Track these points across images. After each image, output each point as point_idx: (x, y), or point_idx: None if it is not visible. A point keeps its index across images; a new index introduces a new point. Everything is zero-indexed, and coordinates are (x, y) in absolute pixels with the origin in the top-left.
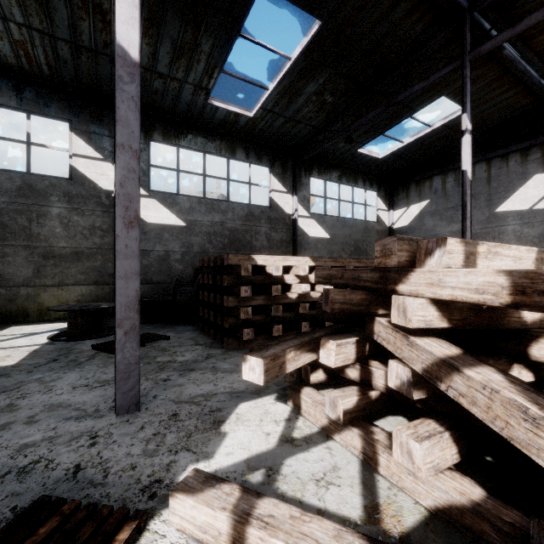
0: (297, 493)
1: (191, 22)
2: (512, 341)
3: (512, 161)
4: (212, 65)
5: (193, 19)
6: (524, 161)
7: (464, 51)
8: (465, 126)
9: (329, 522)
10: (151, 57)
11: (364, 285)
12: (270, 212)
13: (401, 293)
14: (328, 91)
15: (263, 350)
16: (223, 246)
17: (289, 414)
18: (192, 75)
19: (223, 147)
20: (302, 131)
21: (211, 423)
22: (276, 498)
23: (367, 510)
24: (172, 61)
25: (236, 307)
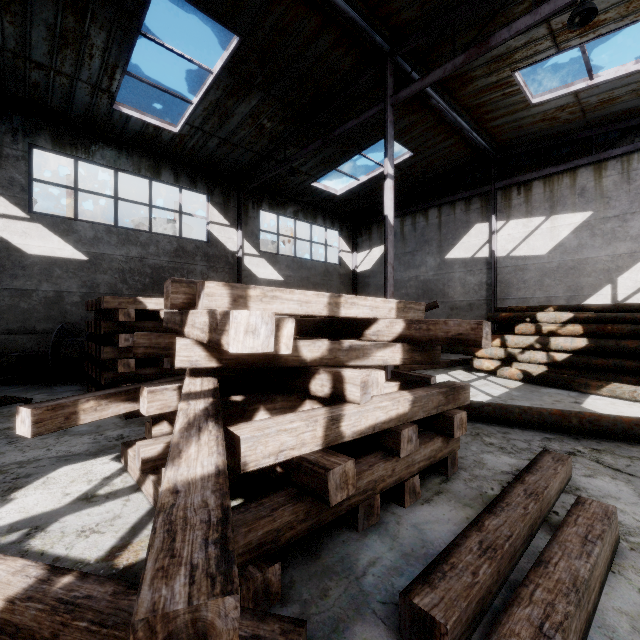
0: (46, 546)
1: (71, 7)
2: (301, 378)
3: (459, 209)
4: (110, 63)
5: (73, 4)
6: (468, 210)
7: (386, 95)
8: (387, 170)
9: (23, 561)
10: (20, 40)
11: (176, 328)
12: (208, 247)
13: (185, 335)
14: (264, 115)
15: (50, 401)
16: (142, 287)
17: (114, 472)
18: (85, 71)
19: (142, 165)
20: (243, 156)
21: (2, 491)
22: (16, 554)
23: (113, 550)
24: (53, 50)
25: (116, 359)
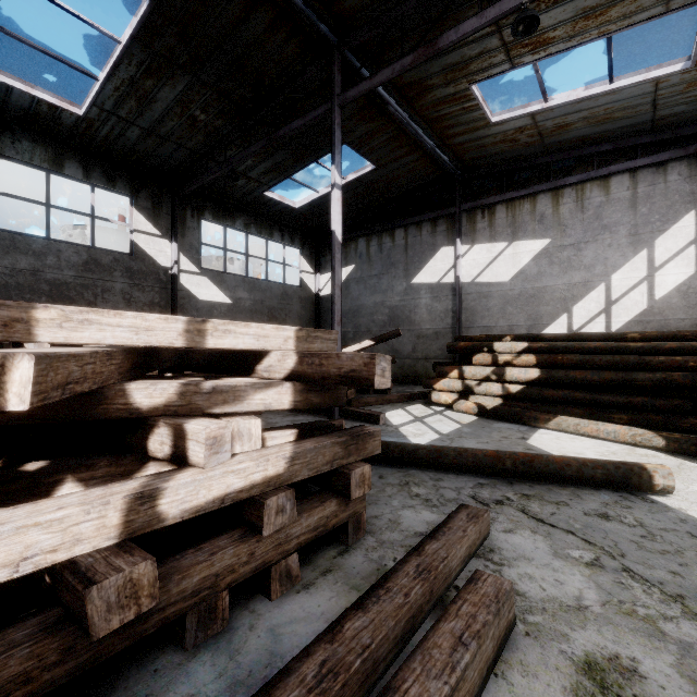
0: None
1: None
2: (138, 433)
3: (425, 231)
4: None
5: None
6: (434, 231)
7: (333, 93)
8: (334, 179)
9: None
10: None
11: None
12: (132, 261)
13: None
14: (196, 104)
15: None
16: None
17: None
18: None
19: (36, 153)
20: (175, 153)
21: None
22: None
23: None
24: None
25: None
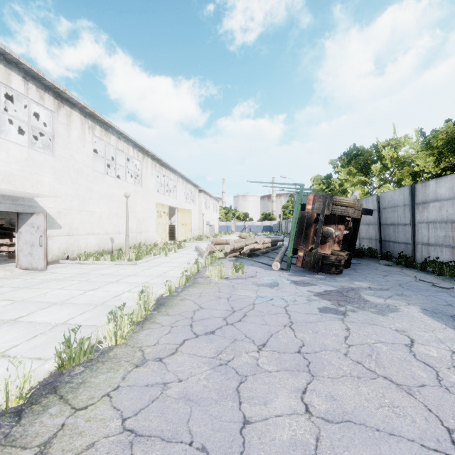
0: None
1: None
2: None
3: None
4: None
5: None
6: None
7: None
8: None
9: None
10: None
11: None
12: None
13: None
14: None
15: None
16: None
17: None
18: None
19: None
20: None
21: None
22: None
23: None
24: None
25: None
